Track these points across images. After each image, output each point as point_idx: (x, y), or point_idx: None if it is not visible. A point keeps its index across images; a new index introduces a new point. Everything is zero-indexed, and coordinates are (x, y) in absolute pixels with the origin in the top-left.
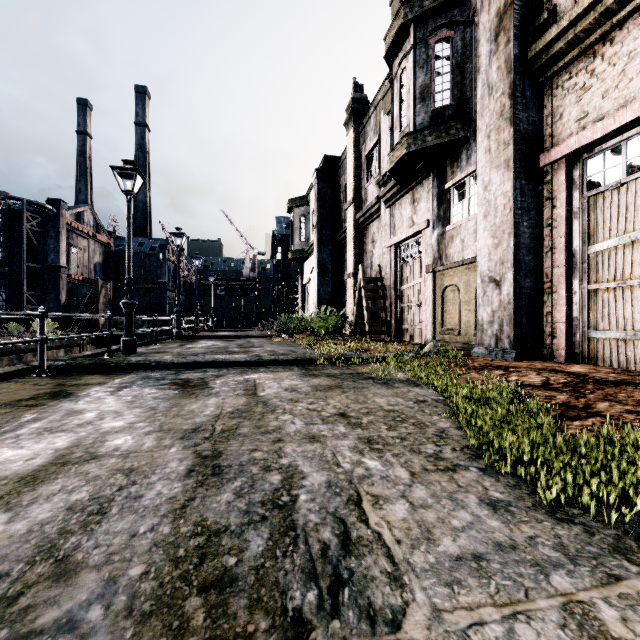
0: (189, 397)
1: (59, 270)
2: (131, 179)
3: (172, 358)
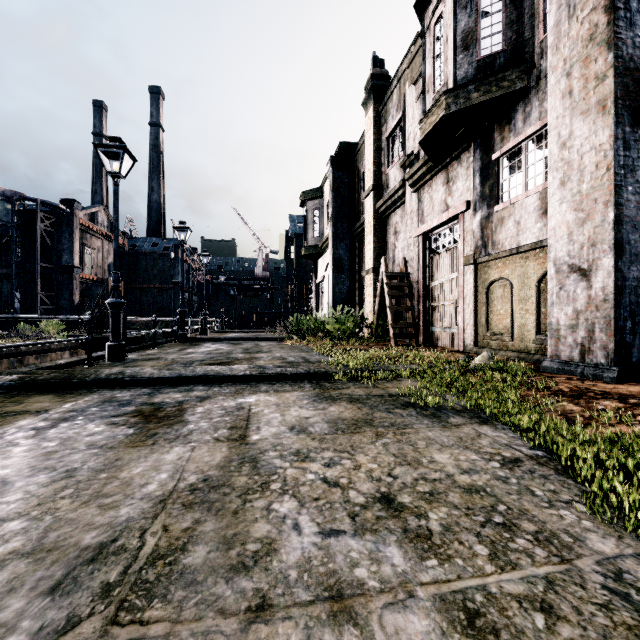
0: (142, 444)
1: (73, 270)
2: (120, 160)
3: (154, 370)
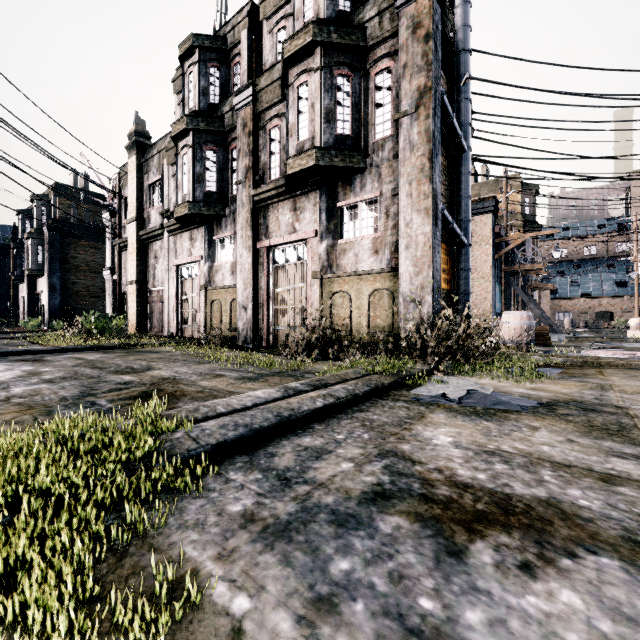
0: None
1: None
2: None
3: None
